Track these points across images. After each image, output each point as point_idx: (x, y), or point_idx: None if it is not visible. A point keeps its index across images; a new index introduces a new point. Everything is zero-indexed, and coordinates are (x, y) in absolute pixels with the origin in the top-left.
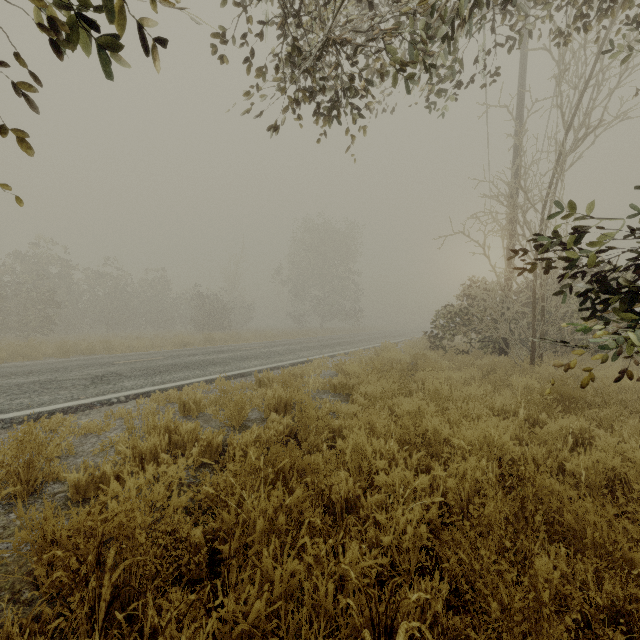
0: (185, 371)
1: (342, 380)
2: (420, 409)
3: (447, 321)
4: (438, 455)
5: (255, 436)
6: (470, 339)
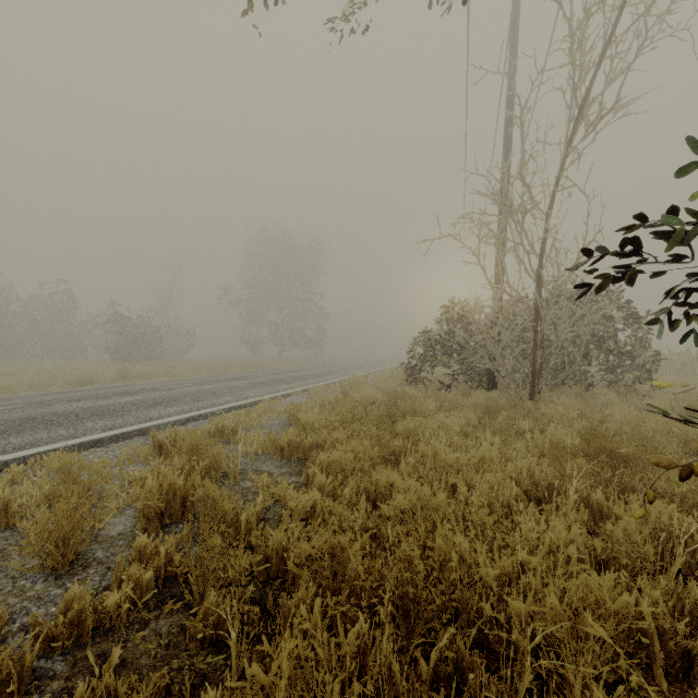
0: (39, 430)
1: (293, 439)
2: (422, 502)
3: (428, 350)
4: (468, 611)
5: (71, 614)
6: (453, 371)
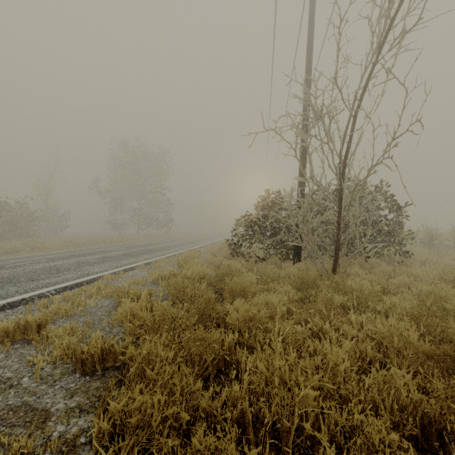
0: None
1: (95, 350)
2: None
3: (247, 230)
4: None
5: None
6: (266, 246)
